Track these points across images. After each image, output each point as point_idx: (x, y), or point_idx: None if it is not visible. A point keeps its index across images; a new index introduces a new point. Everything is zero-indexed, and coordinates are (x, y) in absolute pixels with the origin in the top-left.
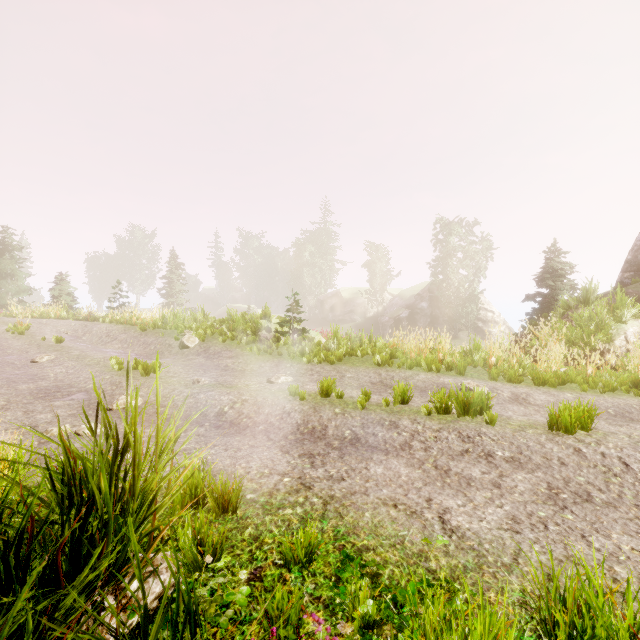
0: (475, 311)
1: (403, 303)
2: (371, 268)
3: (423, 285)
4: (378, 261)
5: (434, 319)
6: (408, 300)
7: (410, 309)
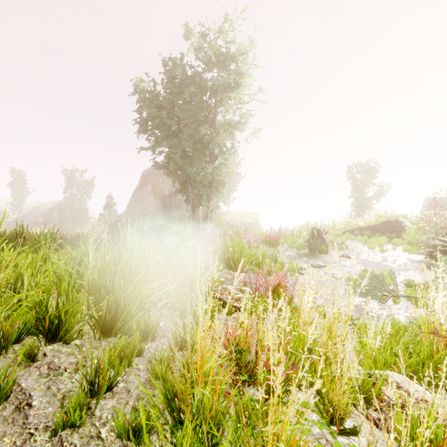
0: (87, 219)
1: (40, 213)
2: (12, 186)
3: (56, 201)
4: (19, 181)
5: (62, 223)
6: (44, 211)
7: (45, 217)
